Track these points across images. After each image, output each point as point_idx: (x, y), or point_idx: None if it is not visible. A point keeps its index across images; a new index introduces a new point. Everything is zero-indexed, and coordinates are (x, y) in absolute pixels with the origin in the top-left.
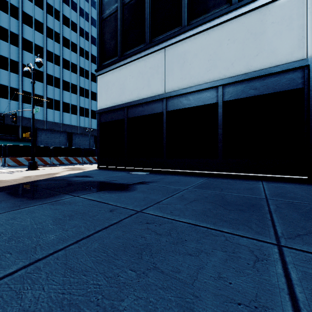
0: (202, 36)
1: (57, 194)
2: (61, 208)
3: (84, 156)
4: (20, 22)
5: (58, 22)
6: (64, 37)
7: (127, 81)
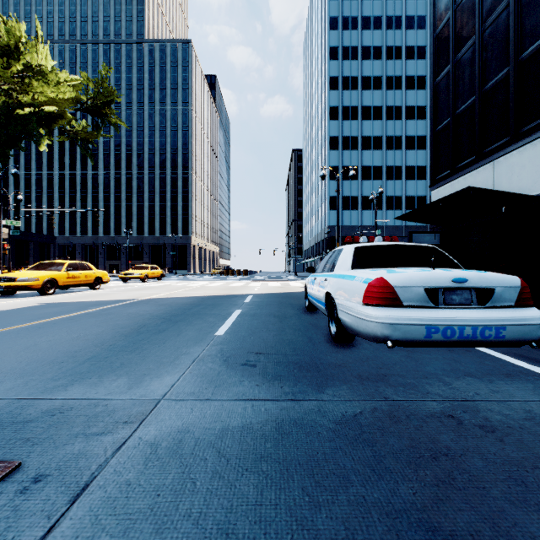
0: (529, 147)
1: None
2: None
3: None
4: (359, 121)
5: (400, 91)
6: (407, 107)
7: None
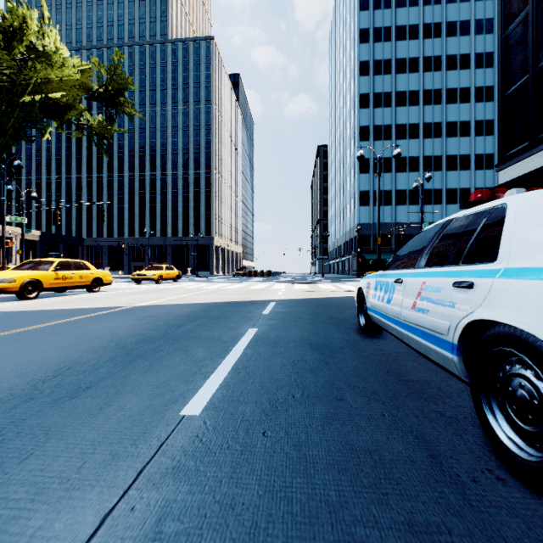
0: None
1: None
2: None
3: None
4: (393, 108)
5: (439, 73)
6: (447, 90)
7: None
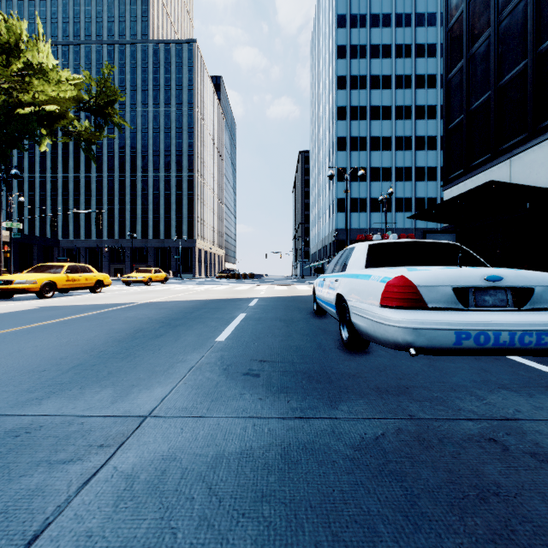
0: None
1: None
2: None
3: None
4: (368, 121)
5: (409, 90)
6: (416, 106)
7: None
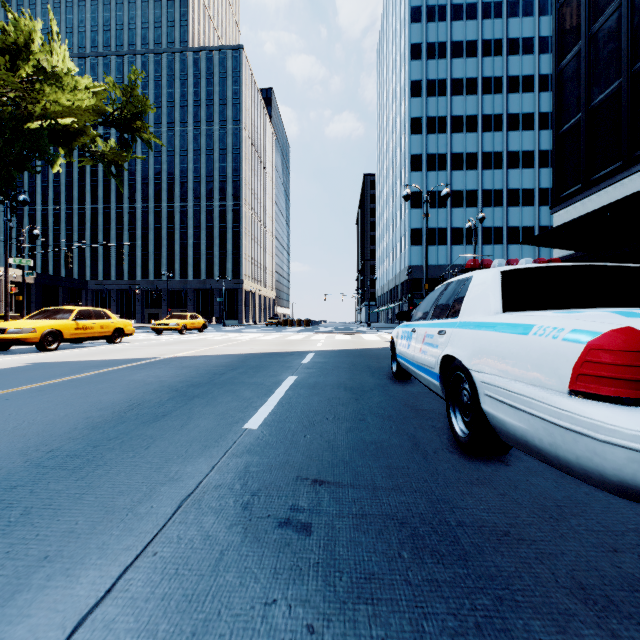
0: None
1: None
2: None
3: None
4: (448, 134)
5: (500, 95)
6: (509, 115)
7: None
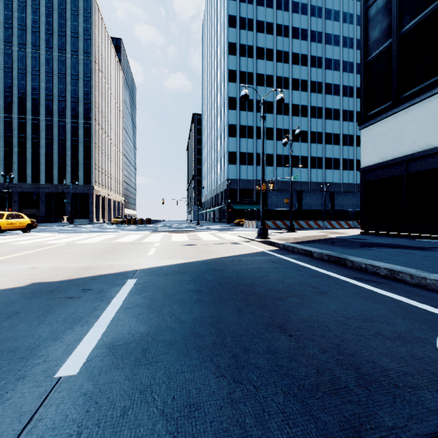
0: None
1: (361, 246)
2: (381, 252)
3: (324, 219)
4: (255, 86)
5: (287, 65)
6: (293, 79)
7: (407, 129)
